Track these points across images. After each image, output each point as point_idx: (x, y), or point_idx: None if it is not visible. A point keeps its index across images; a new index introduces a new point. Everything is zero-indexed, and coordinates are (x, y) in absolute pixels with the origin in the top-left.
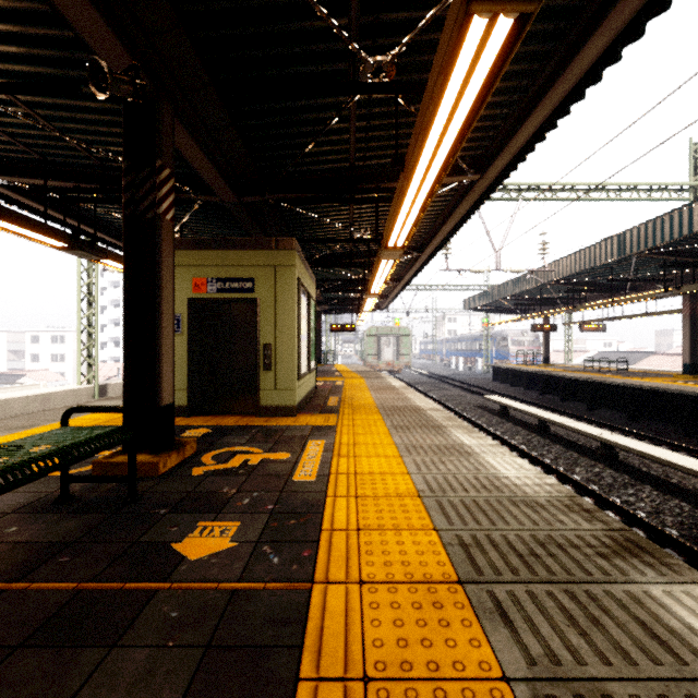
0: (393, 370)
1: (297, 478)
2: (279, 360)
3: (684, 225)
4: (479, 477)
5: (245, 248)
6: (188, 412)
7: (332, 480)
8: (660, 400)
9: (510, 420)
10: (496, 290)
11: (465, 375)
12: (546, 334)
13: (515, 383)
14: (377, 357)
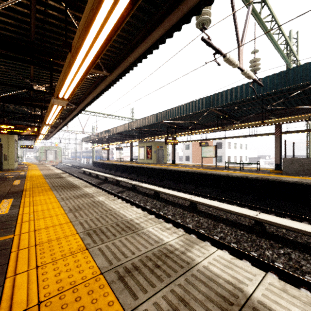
0: (53, 164)
1: (20, 174)
2: (9, 158)
3: (117, 130)
4: (53, 172)
5: None
6: None
7: (27, 174)
8: (120, 167)
9: (84, 174)
10: (90, 137)
11: (84, 165)
12: (108, 151)
13: (97, 166)
14: (46, 158)
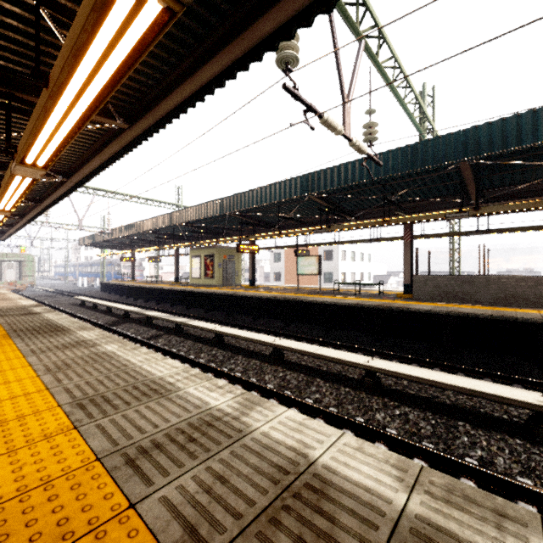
0: (16, 288)
1: None
2: None
3: (149, 226)
4: (14, 305)
5: None
6: None
7: None
8: (155, 292)
9: (84, 307)
10: (96, 236)
11: (84, 290)
12: (133, 263)
13: (111, 291)
14: None
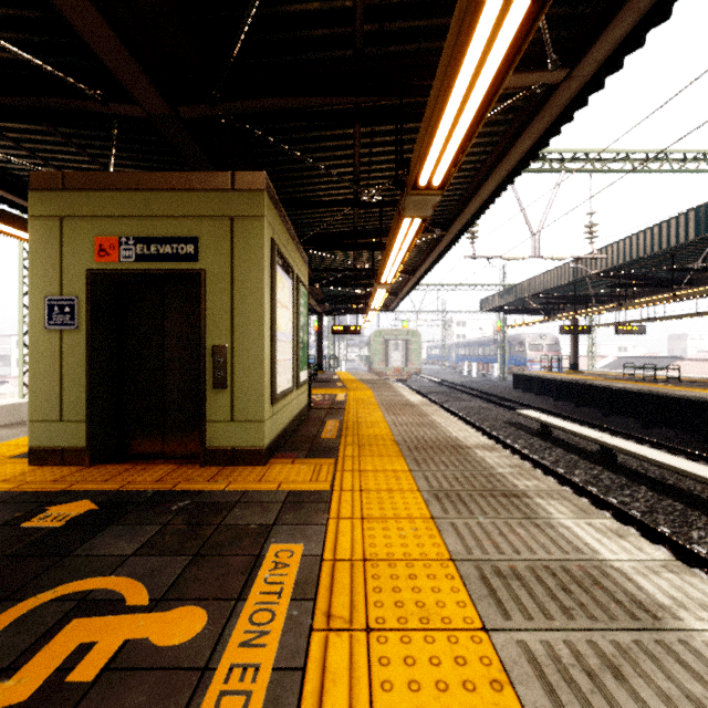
0: (401, 377)
1: None
2: (239, 372)
3: None
4: None
5: (183, 187)
6: (87, 459)
7: None
8: None
9: (557, 444)
10: (522, 287)
11: (480, 383)
12: (575, 337)
13: (541, 392)
14: (385, 362)
